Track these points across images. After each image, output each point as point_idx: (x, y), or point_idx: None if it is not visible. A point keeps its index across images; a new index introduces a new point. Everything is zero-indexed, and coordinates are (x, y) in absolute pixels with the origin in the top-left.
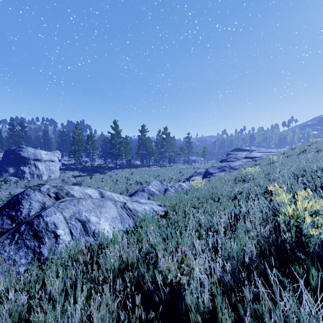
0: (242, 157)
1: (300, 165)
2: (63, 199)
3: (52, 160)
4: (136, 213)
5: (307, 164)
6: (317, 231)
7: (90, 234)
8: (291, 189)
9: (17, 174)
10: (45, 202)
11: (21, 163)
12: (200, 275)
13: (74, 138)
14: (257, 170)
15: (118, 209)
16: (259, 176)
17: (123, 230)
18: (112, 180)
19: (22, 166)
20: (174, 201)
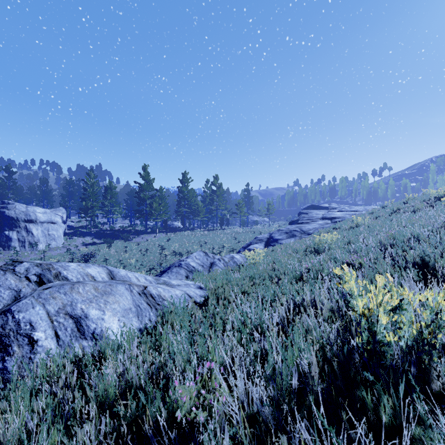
0: (318, 217)
1: (390, 231)
2: (49, 283)
3: (53, 222)
4: (162, 301)
5: (399, 230)
6: (396, 336)
7: (88, 336)
8: (375, 265)
9: (0, 242)
10: (21, 289)
11: (5, 225)
12: (232, 403)
13: (86, 190)
14: (335, 237)
15: (135, 296)
16: (336, 246)
17: (140, 327)
18: (140, 250)
19: (7, 230)
20: (221, 281)
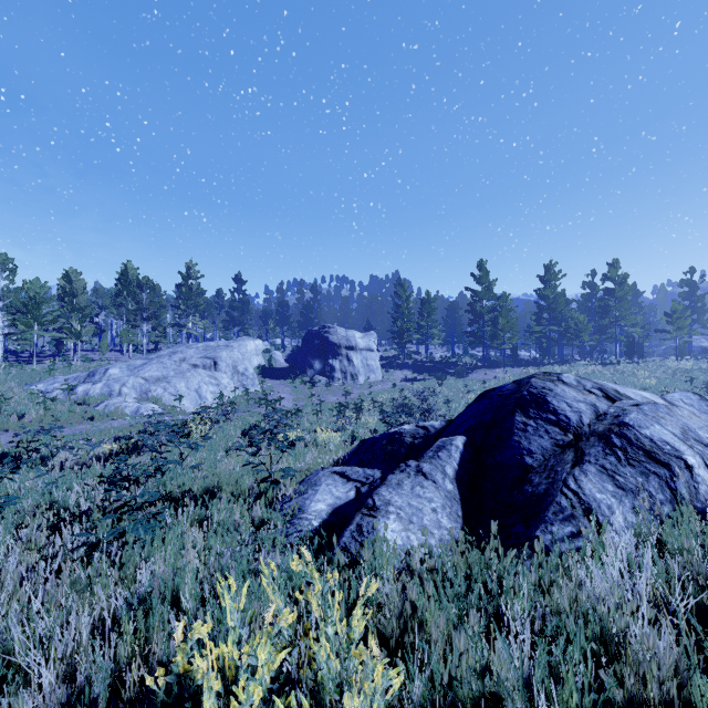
0: None
1: None
2: (621, 401)
3: (371, 349)
4: None
5: None
6: None
7: None
8: None
9: (325, 372)
10: (594, 404)
11: (329, 353)
12: None
13: (398, 306)
14: None
15: None
16: None
17: None
18: None
19: (330, 358)
20: None
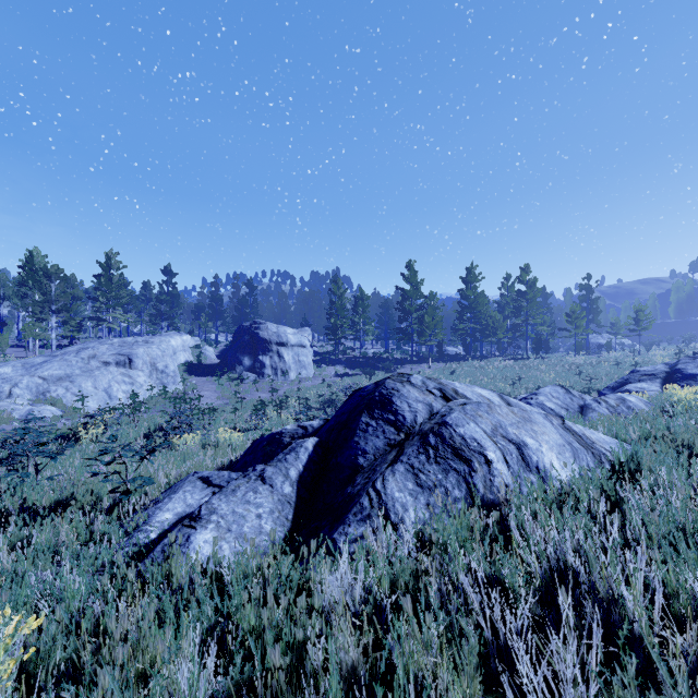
0: None
1: None
2: (455, 400)
3: (303, 345)
4: (591, 443)
5: None
6: None
7: (532, 469)
8: None
9: (255, 368)
10: (431, 404)
11: (259, 349)
12: None
13: (333, 303)
14: None
15: (558, 430)
16: None
17: (581, 474)
18: None
19: (261, 354)
20: (647, 431)
